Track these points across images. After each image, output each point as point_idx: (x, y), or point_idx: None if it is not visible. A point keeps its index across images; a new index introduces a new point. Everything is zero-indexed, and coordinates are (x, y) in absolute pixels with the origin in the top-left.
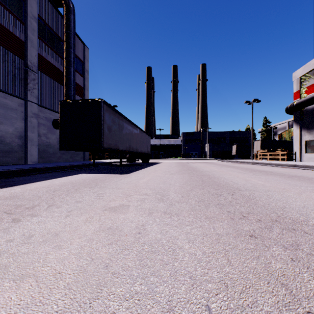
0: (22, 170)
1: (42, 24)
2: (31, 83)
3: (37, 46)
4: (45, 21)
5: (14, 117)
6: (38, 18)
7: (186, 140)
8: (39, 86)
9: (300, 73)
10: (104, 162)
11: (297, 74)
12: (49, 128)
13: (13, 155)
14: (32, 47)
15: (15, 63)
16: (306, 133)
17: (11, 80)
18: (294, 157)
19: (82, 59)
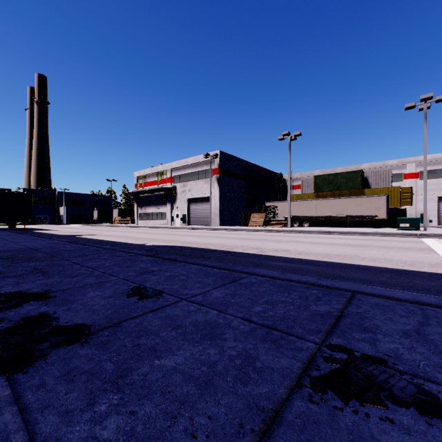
0: None
1: None
2: None
3: None
4: None
5: None
6: None
7: None
8: None
9: (137, 174)
10: None
11: (136, 174)
12: None
13: None
14: None
15: None
16: (140, 209)
17: None
18: (135, 222)
19: None
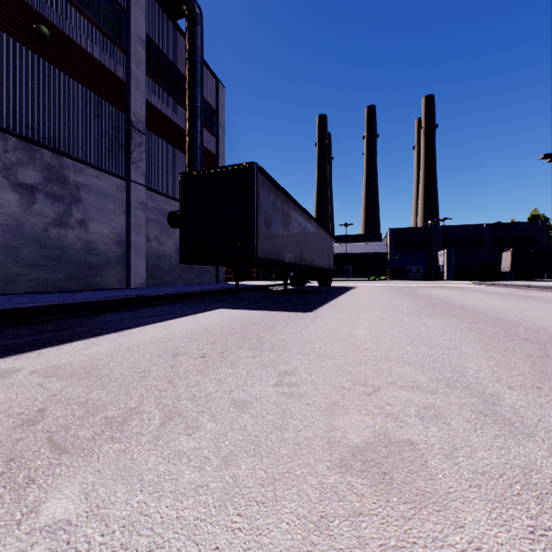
0: (120, 299)
1: (152, 51)
2: (135, 151)
3: (144, 88)
4: (157, 45)
5: (111, 210)
6: (146, 41)
7: (396, 243)
8: (148, 156)
9: None
10: (253, 286)
11: None
12: (163, 227)
13: (109, 273)
14: (137, 90)
15: (113, 118)
16: None
17: (106, 147)
18: None
19: (213, 106)
